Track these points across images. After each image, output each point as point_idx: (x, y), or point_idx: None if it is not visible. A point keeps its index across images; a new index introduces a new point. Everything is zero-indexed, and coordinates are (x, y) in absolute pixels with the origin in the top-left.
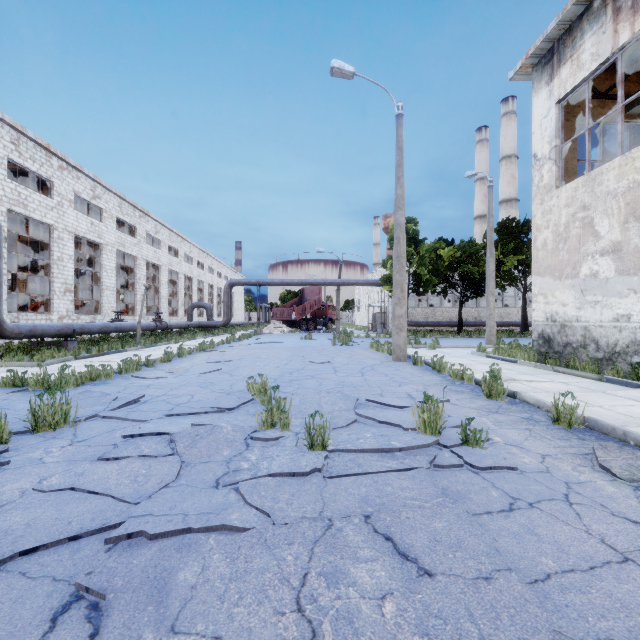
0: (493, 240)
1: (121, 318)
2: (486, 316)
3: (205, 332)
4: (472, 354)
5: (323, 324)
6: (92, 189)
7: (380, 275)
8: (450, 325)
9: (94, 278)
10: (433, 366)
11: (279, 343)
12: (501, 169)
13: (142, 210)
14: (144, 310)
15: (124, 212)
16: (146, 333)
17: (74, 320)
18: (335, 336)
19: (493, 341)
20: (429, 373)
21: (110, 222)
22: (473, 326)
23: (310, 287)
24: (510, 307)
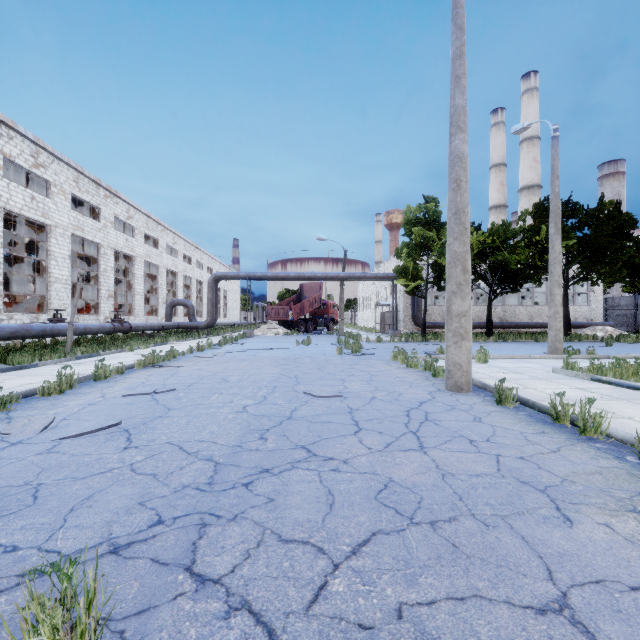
0: (559, 210)
1: (78, 318)
2: (549, 315)
3: (182, 335)
4: (555, 372)
5: (324, 325)
6: (33, 155)
7: (389, 269)
8: (473, 326)
9: (41, 268)
10: (554, 414)
11: (268, 350)
12: (522, 152)
13: (108, 189)
14: (112, 308)
15: (82, 189)
16: (110, 336)
17: (3, 320)
18: (340, 340)
19: (560, 349)
20: (560, 435)
21: (61, 199)
22: (500, 327)
23: (309, 283)
24: (541, 305)
